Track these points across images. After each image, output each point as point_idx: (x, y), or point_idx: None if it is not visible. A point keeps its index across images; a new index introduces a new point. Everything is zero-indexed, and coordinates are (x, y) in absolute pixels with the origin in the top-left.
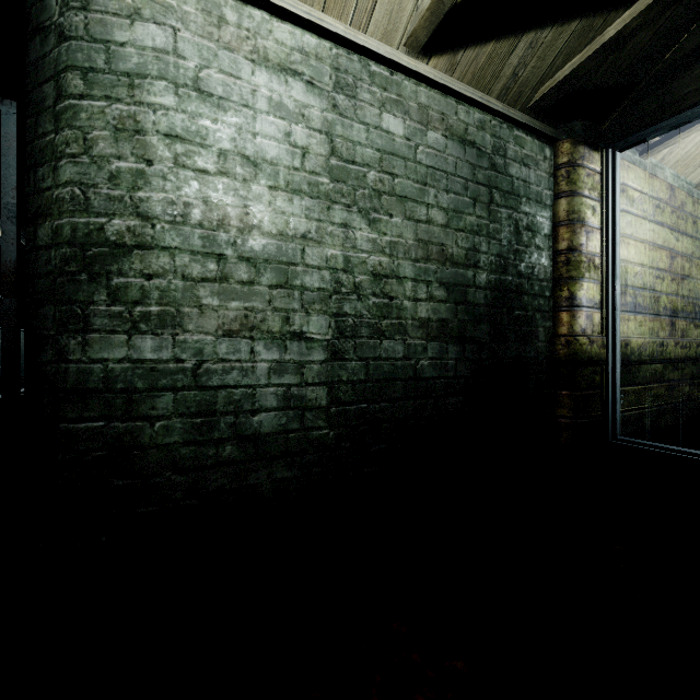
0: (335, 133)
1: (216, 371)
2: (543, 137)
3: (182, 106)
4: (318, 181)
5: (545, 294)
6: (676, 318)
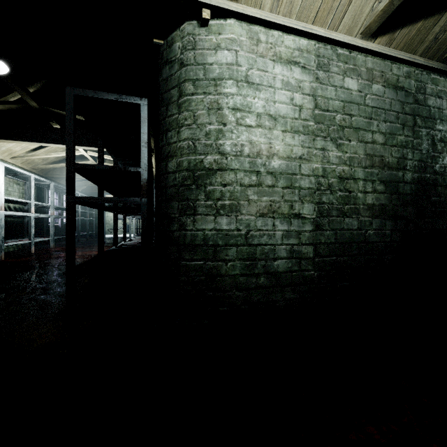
0: (317, 95)
1: (255, 236)
2: None
3: (239, 92)
4: (308, 124)
5: None
6: None
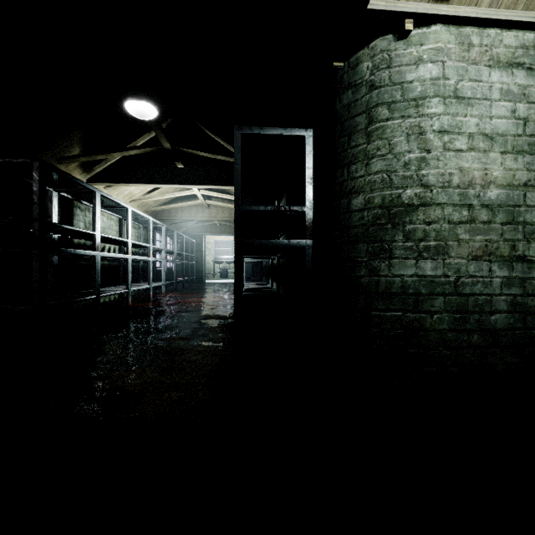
0: None
1: (467, 283)
2: None
3: (447, 111)
4: None
5: None
6: None
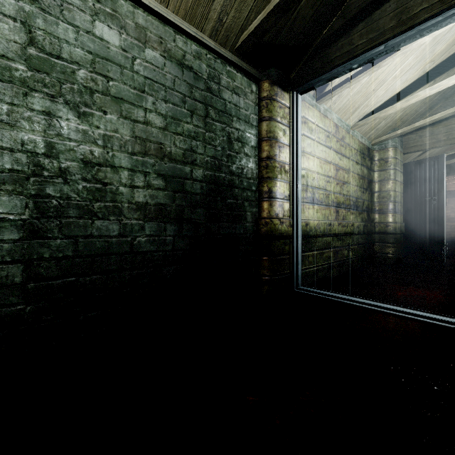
0: (34, 25)
1: None
2: (250, 76)
3: None
4: (11, 65)
5: (252, 188)
6: (339, 208)
